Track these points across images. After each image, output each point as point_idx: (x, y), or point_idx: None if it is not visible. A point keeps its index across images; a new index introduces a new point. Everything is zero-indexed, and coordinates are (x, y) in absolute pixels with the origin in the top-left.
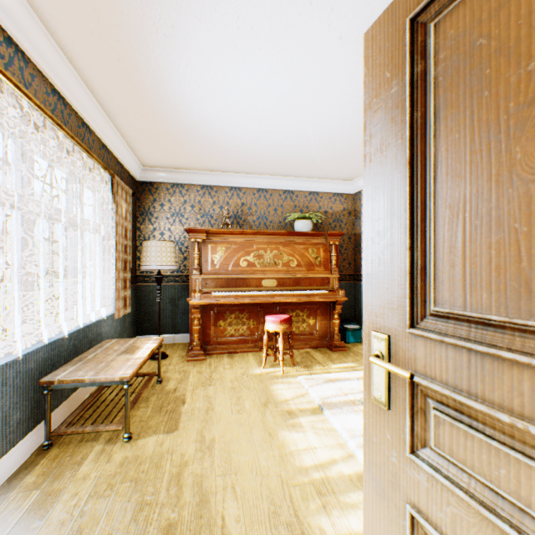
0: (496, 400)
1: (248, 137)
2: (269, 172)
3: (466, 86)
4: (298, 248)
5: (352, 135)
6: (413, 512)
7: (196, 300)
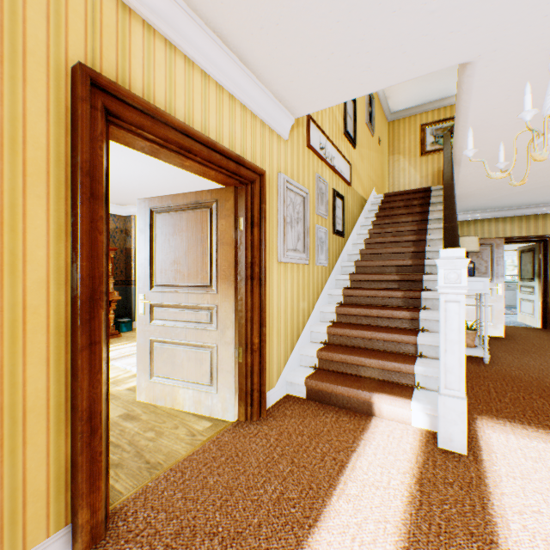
0: (166, 301)
1: None
2: None
3: (161, 234)
4: None
5: (127, 184)
6: (151, 338)
7: None
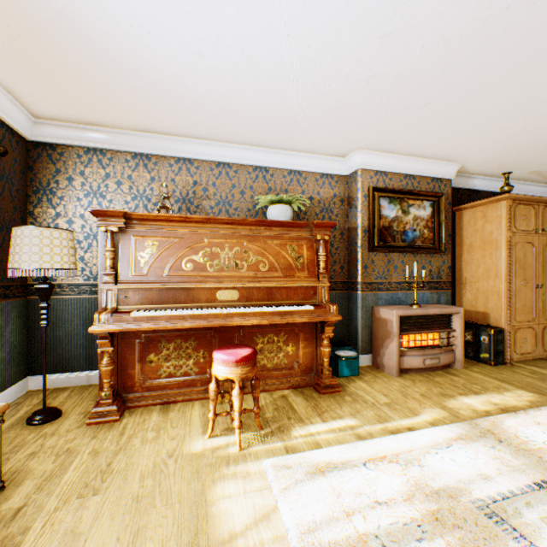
0: None
1: (183, 54)
2: (232, 137)
3: None
4: (271, 244)
5: (352, 58)
6: None
7: (102, 325)
